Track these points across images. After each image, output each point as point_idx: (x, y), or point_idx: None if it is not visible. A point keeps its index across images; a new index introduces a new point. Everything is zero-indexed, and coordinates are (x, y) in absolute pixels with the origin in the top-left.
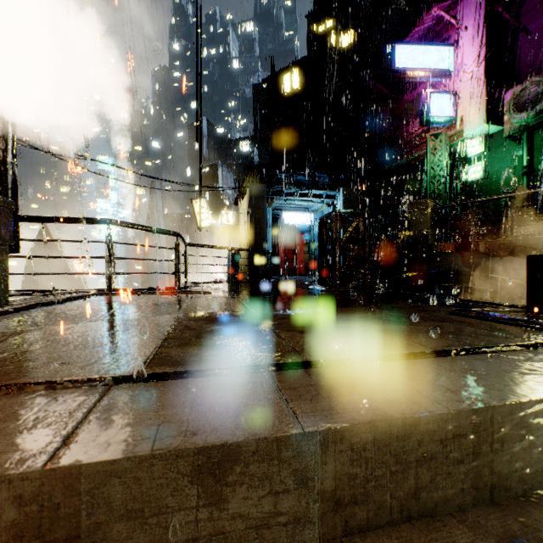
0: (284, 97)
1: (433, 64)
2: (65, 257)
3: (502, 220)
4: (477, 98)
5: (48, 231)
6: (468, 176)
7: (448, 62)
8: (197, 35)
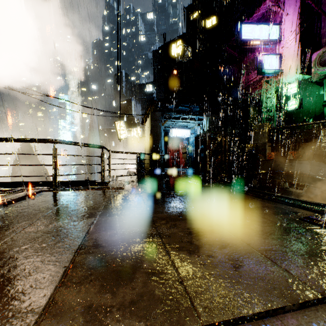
0: (172, 58)
1: (266, 36)
2: (25, 165)
3: (310, 134)
4: (294, 58)
5: None
6: (288, 107)
7: (275, 35)
8: (118, 19)
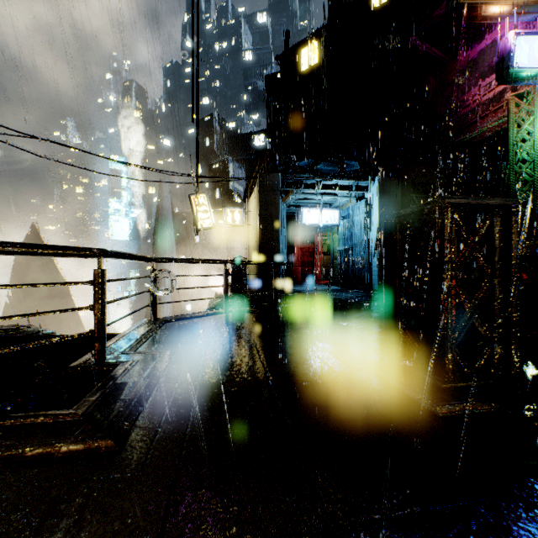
0: (301, 76)
1: None
2: None
3: None
4: None
5: (37, 233)
6: None
7: None
8: None
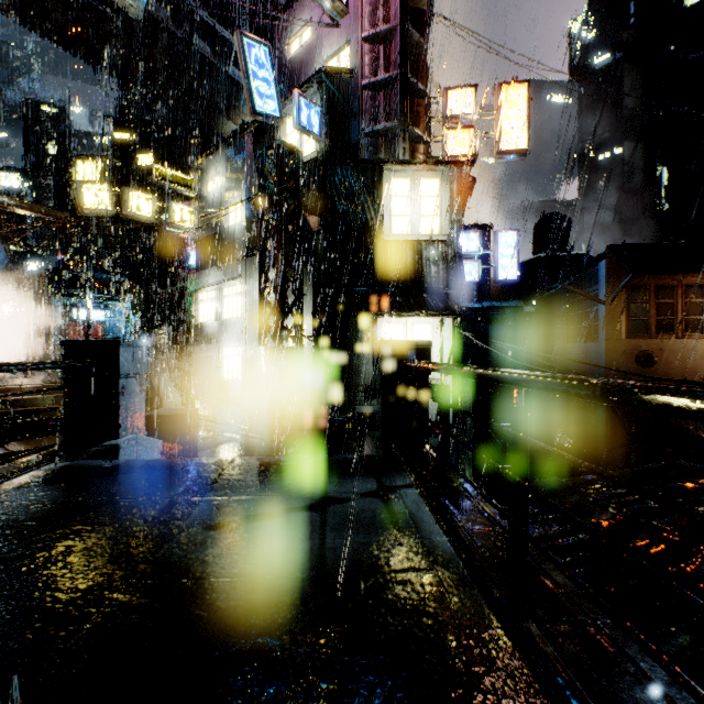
0: None
1: None
2: None
3: None
4: None
5: None
6: None
7: None
8: None
